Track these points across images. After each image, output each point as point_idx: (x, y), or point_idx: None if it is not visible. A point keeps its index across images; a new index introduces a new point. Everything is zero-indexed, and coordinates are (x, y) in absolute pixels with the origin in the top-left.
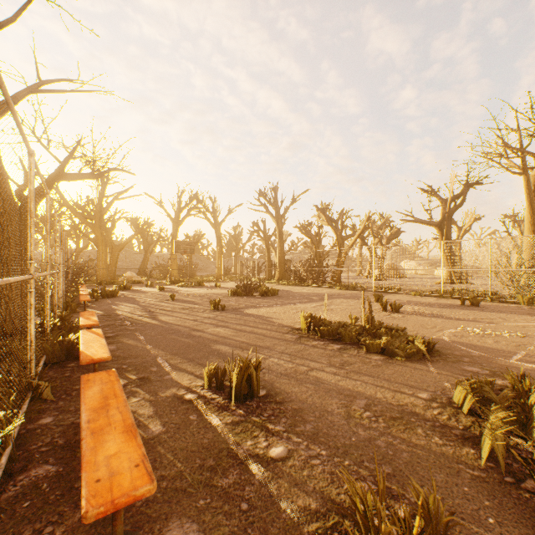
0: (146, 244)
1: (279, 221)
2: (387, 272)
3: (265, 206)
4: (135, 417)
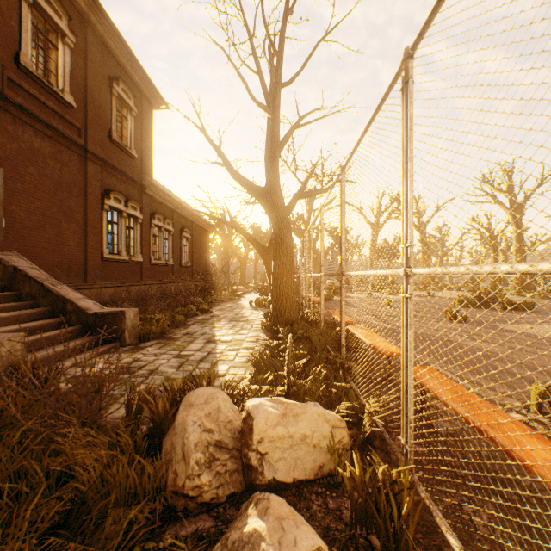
0: None
1: (515, 212)
2: None
3: (491, 194)
4: (461, 421)
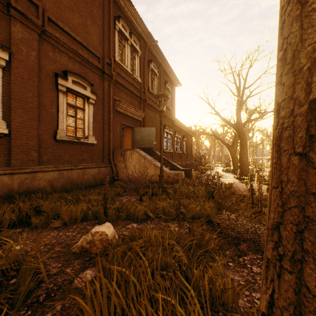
0: (270, 143)
1: None
2: None
3: None
4: None
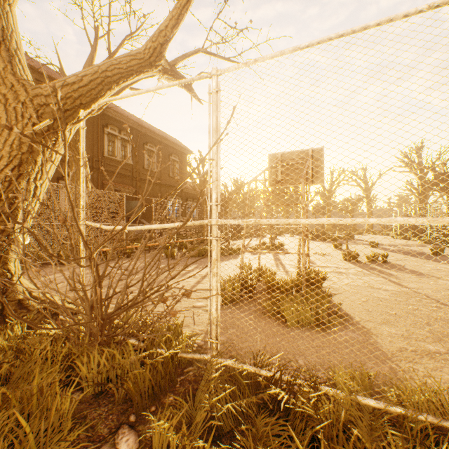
0: None
1: (422, 179)
2: (447, 227)
3: (408, 166)
4: None
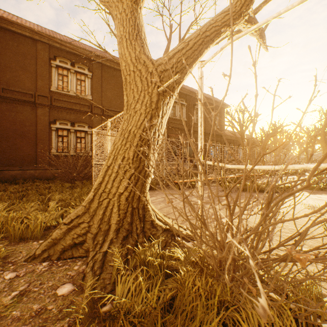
0: None
1: None
2: None
3: None
4: None
